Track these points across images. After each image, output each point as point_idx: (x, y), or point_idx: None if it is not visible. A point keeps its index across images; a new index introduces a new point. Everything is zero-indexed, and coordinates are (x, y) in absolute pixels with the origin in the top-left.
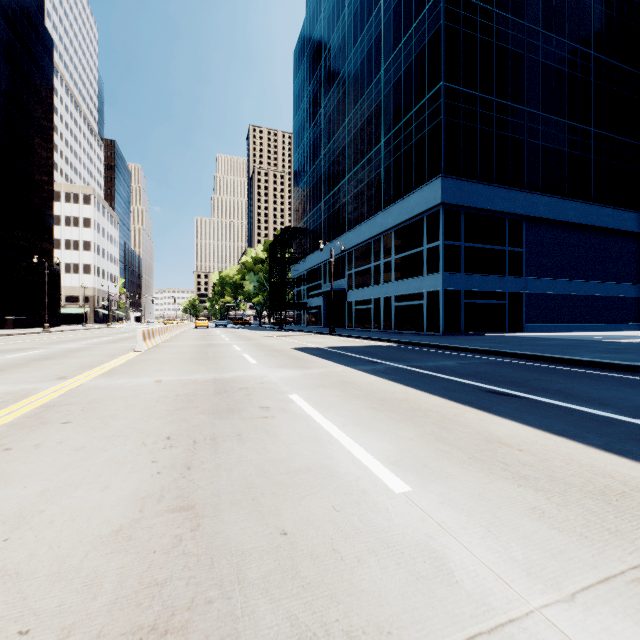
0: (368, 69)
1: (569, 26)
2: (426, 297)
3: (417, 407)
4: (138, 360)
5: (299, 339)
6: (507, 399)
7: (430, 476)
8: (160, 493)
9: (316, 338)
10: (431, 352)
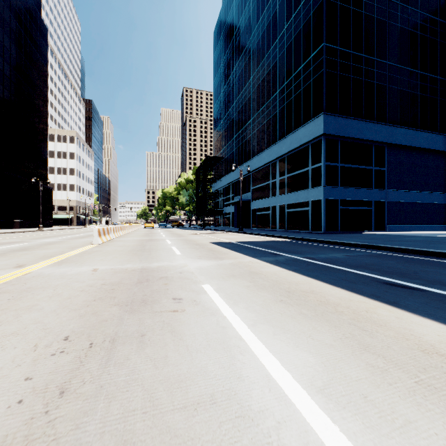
0: (267, 39)
1: None
2: (311, 205)
3: (325, 300)
4: (90, 251)
5: (216, 236)
6: (409, 292)
7: (380, 422)
8: None
9: (229, 235)
10: (319, 246)
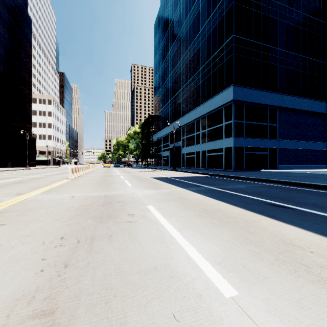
0: (193, 30)
1: (302, 4)
2: (224, 150)
3: (228, 215)
4: (67, 184)
5: (156, 173)
6: (284, 210)
7: (250, 278)
8: (33, 293)
9: (165, 172)
10: (229, 180)
